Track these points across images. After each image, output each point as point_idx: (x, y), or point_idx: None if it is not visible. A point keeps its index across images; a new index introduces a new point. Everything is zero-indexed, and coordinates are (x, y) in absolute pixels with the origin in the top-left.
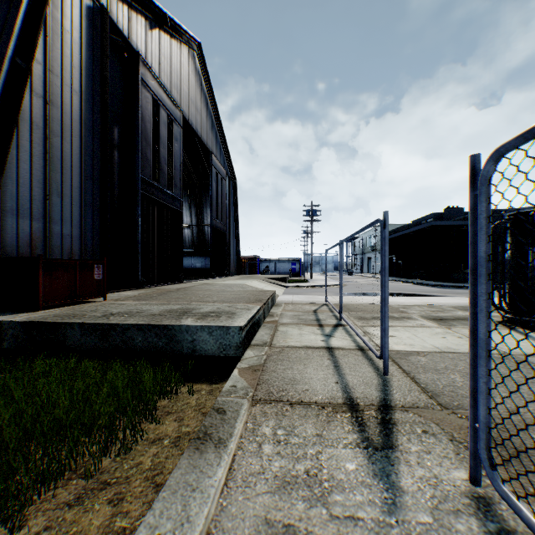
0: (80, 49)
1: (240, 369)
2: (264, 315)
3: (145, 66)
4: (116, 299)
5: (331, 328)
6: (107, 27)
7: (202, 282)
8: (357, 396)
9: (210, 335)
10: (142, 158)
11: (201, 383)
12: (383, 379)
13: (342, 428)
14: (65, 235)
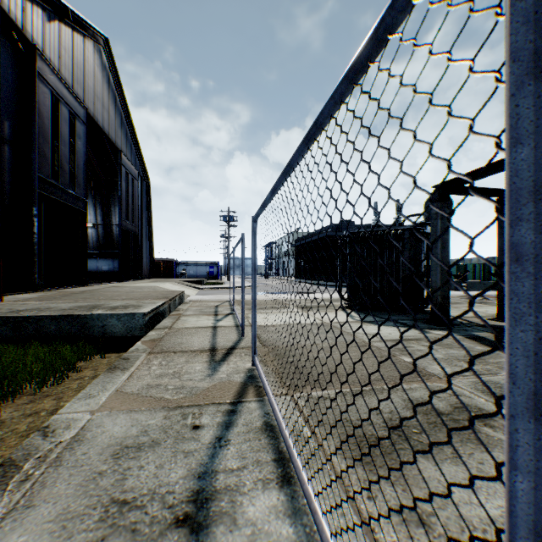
0: None
1: (143, 341)
2: (170, 309)
3: (44, 60)
4: (15, 301)
5: (223, 316)
6: None
7: (111, 285)
8: (218, 346)
9: (119, 321)
10: (40, 156)
11: (112, 353)
12: (240, 338)
13: (201, 358)
14: None
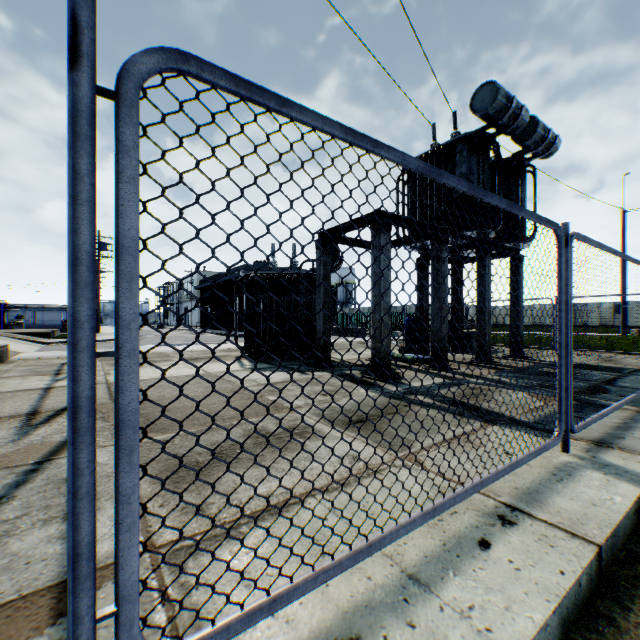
0: None
1: None
2: None
3: None
4: None
5: None
6: None
7: None
8: (45, 409)
9: None
10: None
11: None
12: None
13: (10, 424)
14: None
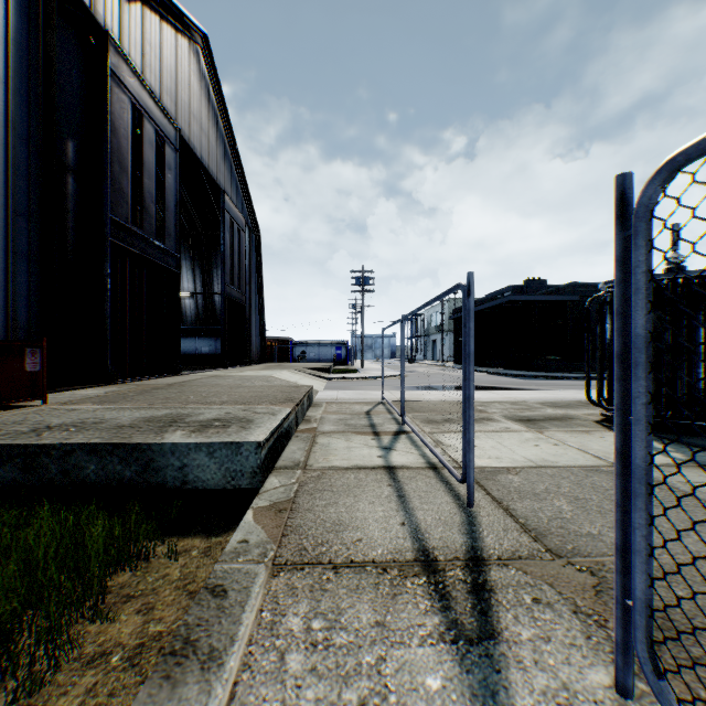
0: (5, 11)
1: (256, 509)
2: (297, 421)
3: (120, 54)
4: (66, 402)
5: (391, 438)
6: None
7: (209, 374)
8: (434, 545)
9: (210, 457)
10: (114, 190)
11: (193, 536)
12: (467, 514)
13: (415, 606)
14: None
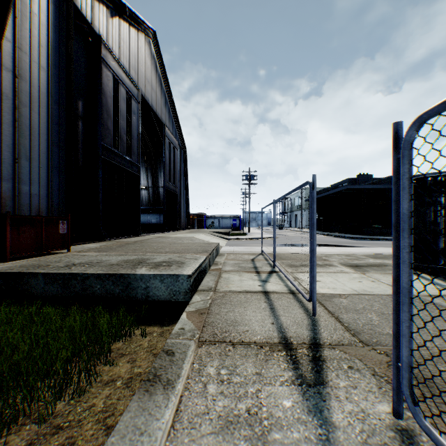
0: (47, 31)
1: (188, 312)
2: (210, 264)
3: (107, 48)
4: (79, 251)
5: (266, 275)
6: (72, 12)
7: (157, 236)
8: (290, 336)
9: (161, 282)
10: (104, 128)
11: (153, 325)
12: (312, 320)
13: (278, 366)
14: (33, 194)
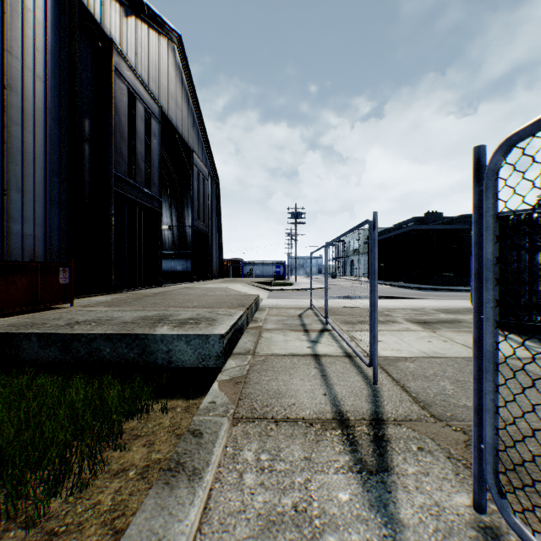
0: (45, 31)
1: (220, 381)
2: (247, 321)
3: (120, 55)
4: (85, 305)
5: (317, 334)
6: (76, 9)
7: (183, 286)
8: (347, 409)
9: (187, 345)
10: (116, 153)
11: (177, 398)
12: (373, 389)
13: (332, 448)
14: (27, 234)
